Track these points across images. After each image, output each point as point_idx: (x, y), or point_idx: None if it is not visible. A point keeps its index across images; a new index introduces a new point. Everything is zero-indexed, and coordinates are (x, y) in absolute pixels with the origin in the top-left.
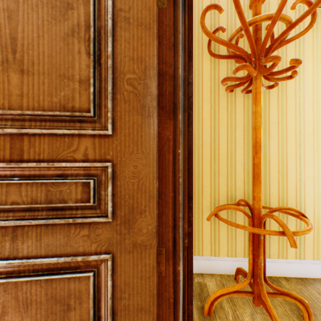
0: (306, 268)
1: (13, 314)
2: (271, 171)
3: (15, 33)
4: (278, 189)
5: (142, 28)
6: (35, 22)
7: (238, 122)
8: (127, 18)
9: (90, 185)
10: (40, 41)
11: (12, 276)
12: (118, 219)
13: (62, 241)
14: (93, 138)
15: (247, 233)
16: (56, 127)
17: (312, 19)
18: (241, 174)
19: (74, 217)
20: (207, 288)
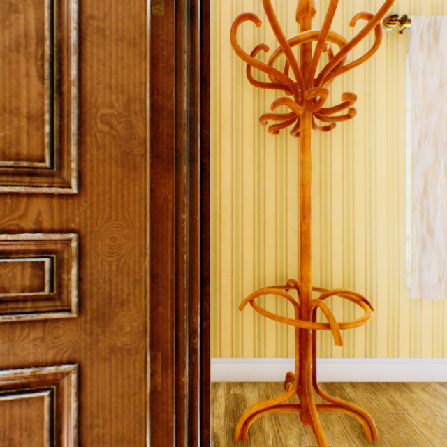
0: (378, 369)
1: None
2: (334, 240)
3: None
4: (342, 265)
5: (124, 44)
6: None
7: (291, 174)
8: (101, 29)
9: (44, 266)
10: None
11: None
12: (88, 313)
13: (3, 347)
14: (50, 199)
15: None
16: None
17: (376, 41)
18: (294, 245)
19: (21, 313)
20: (246, 402)
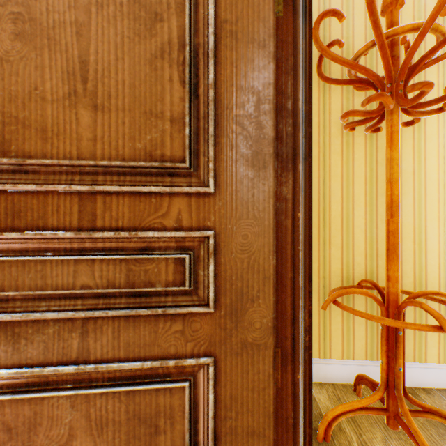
0: None
1: (83, 438)
2: (404, 240)
3: (85, 55)
4: (413, 266)
5: (253, 46)
6: (112, 39)
7: (358, 171)
8: (233, 33)
9: (184, 262)
10: (119, 66)
11: (80, 386)
12: (221, 309)
13: (148, 338)
14: (188, 198)
15: (369, 326)
16: (139, 182)
17: None
18: (361, 245)
19: (163, 307)
20: (317, 403)
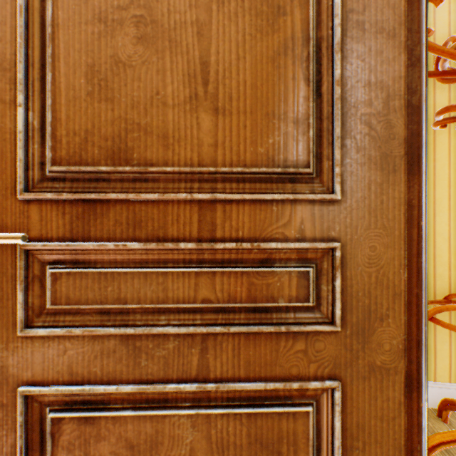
0: None
1: None
2: None
3: (206, 56)
4: None
5: (382, 37)
6: (233, 38)
7: (440, 173)
8: (359, 23)
9: (308, 276)
10: (240, 66)
11: (198, 405)
12: (346, 328)
13: (268, 357)
14: (311, 206)
15: (453, 345)
16: (258, 190)
17: None
18: (444, 254)
19: (284, 324)
20: None
